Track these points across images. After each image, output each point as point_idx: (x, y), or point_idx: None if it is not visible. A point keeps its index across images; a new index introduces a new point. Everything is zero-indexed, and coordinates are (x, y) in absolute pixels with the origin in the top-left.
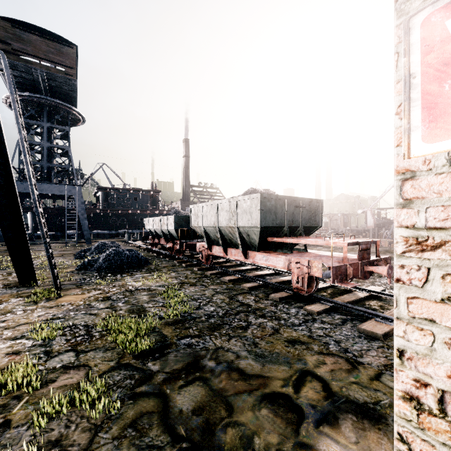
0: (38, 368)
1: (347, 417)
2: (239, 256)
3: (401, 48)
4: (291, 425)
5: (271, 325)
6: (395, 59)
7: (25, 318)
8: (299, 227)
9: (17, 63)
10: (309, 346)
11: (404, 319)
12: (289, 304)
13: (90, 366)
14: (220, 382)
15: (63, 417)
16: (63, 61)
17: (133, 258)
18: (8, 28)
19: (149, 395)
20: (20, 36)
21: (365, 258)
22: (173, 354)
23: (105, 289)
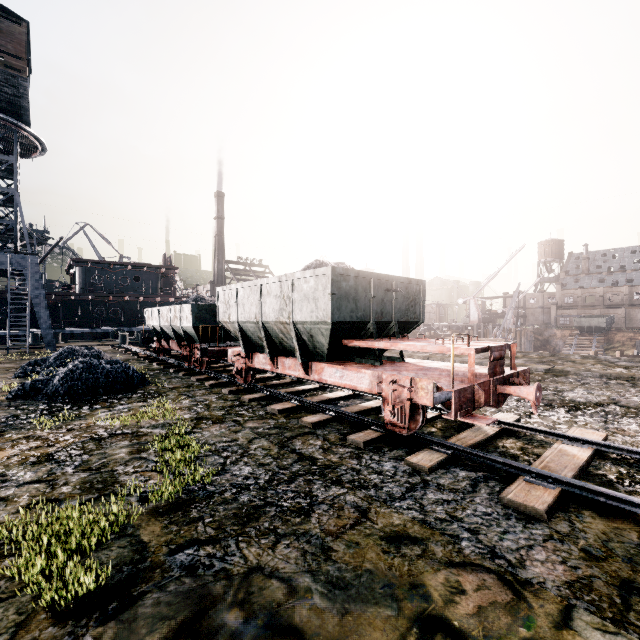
0: None
1: None
2: (296, 371)
3: None
4: None
5: (354, 500)
6: None
7: None
8: (391, 322)
9: None
10: (426, 547)
11: None
12: (381, 453)
13: None
14: None
15: None
16: (2, 44)
17: (118, 375)
18: None
19: None
20: None
21: (498, 373)
22: (150, 599)
23: (49, 437)
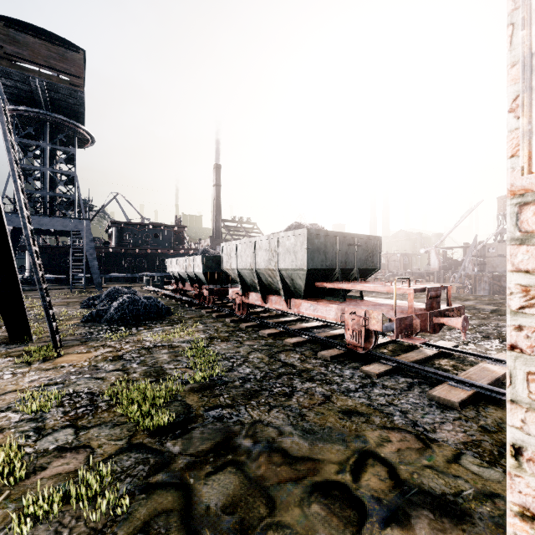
0: (24, 452)
1: (421, 514)
2: (280, 305)
3: (518, 17)
4: (350, 527)
5: (321, 391)
6: (509, 33)
7: (14, 384)
8: (353, 269)
9: (10, 70)
10: (368, 418)
11: (522, 403)
12: (343, 364)
13: (92, 448)
14: (259, 467)
15: (52, 519)
16: (68, 69)
17: (152, 307)
18: (0, 28)
19: (166, 487)
20: (15, 37)
21: (434, 308)
22: (198, 431)
23: (116, 346)
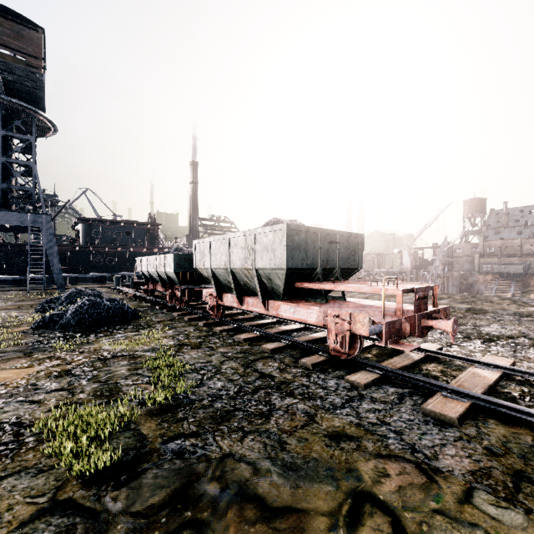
0: None
1: None
2: (258, 307)
3: None
4: None
5: (304, 408)
6: None
7: None
8: (335, 268)
9: None
10: (360, 443)
11: None
12: (326, 373)
13: None
14: (226, 529)
15: None
16: (24, 48)
17: (116, 310)
18: None
19: None
20: None
21: (422, 310)
22: (151, 474)
23: (66, 357)
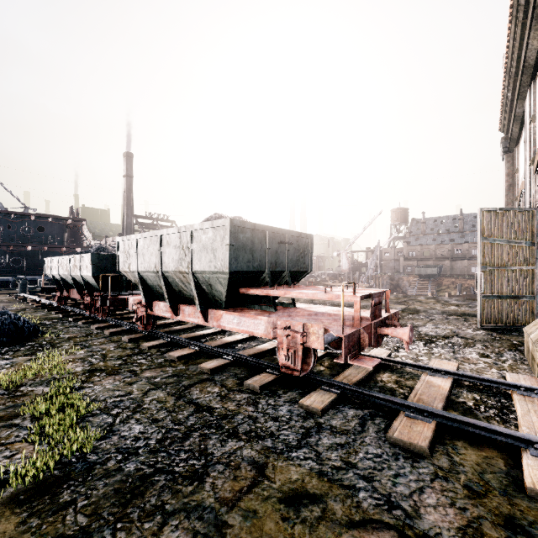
0: None
1: None
2: (196, 318)
3: None
4: None
5: (251, 455)
6: None
7: None
8: (284, 272)
9: None
10: (325, 506)
11: None
12: (277, 397)
13: None
14: None
15: None
16: None
17: (5, 327)
18: None
19: None
20: None
21: (377, 317)
22: None
23: None
